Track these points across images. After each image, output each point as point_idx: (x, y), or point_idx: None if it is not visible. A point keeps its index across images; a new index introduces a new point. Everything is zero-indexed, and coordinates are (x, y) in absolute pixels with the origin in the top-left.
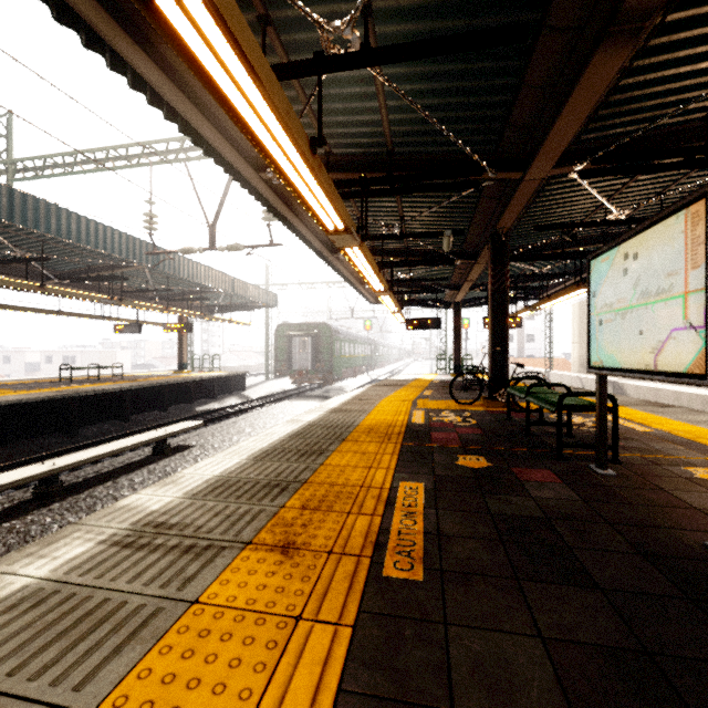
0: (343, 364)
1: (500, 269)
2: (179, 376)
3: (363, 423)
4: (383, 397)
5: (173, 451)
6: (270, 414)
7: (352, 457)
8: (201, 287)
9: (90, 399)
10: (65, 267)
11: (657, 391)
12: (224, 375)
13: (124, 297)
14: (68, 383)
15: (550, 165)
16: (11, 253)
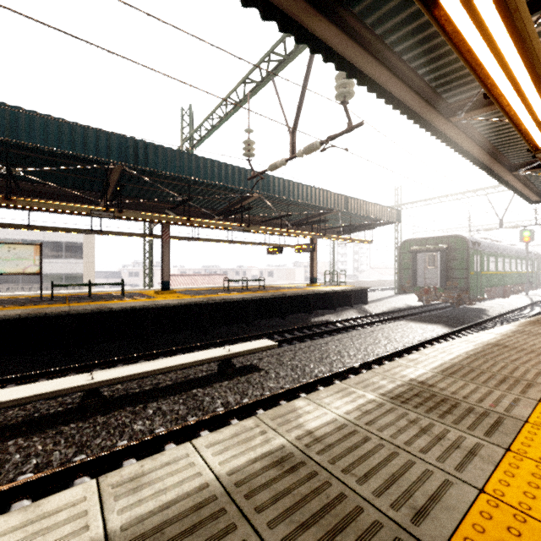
0: (486, 282)
1: None
2: (305, 289)
3: (468, 533)
4: None
5: (235, 373)
6: (372, 337)
7: None
8: (321, 210)
9: (218, 306)
10: (220, 206)
11: None
12: (343, 289)
13: (266, 226)
14: (226, 291)
15: None
16: (176, 199)
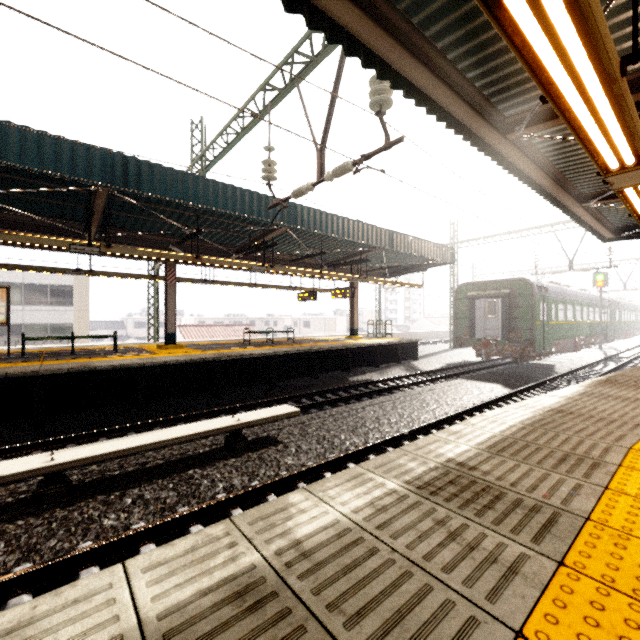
0: (553, 333)
1: None
2: (342, 342)
3: None
4: (634, 432)
5: (246, 448)
6: (419, 400)
7: None
8: (361, 247)
9: (234, 364)
10: (239, 242)
11: None
12: (388, 343)
13: (297, 266)
14: (246, 345)
15: None
16: (182, 232)
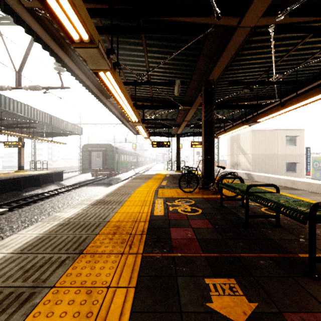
0: (120, 165)
1: (209, 107)
2: (15, 174)
3: (114, 217)
4: (137, 187)
5: None
6: (70, 196)
7: (68, 306)
8: (30, 120)
9: None
10: None
11: (269, 177)
12: (47, 172)
13: None
14: None
15: (264, 7)
16: None
